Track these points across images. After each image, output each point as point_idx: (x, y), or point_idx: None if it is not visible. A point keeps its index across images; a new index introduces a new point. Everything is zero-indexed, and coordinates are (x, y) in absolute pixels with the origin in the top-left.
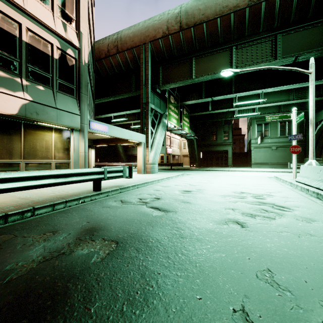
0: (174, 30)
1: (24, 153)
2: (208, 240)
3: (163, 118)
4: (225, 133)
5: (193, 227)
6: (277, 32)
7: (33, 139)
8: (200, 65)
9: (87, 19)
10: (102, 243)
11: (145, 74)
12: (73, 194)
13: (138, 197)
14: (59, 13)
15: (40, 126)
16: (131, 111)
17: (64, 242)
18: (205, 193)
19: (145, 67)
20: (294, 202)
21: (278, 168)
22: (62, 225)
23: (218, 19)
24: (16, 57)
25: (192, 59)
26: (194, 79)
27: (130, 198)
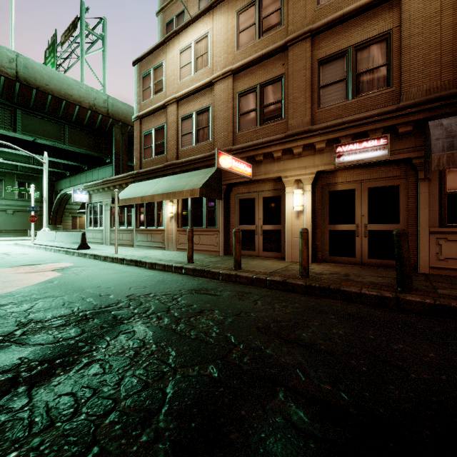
0: None
1: None
2: None
3: None
4: None
5: None
6: (17, 107)
7: None
8: None
9: None
10: None
11: None
12: None
13: None
14: None
15: None
16: None
17: None
18: None
19: None
20: (31, 252)
21: (16, 237)
22: None
23: None
24: None
25: None
26: None
27: None
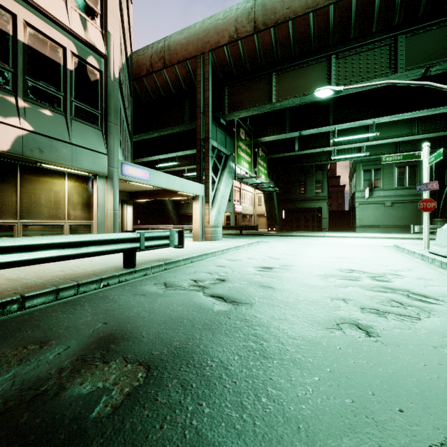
0: (246, 32)
1: (22, 210)
2: (313, 365)
3: (230, 161)
4: (317, 184)
5: (283, 336)
6: (398, 32)
7: (34, 188)
8: (284, 84)
9: (117, 14)
10: (121, 369)
11: (203, 99)
12: (92, 273)
13: (191, 277)
14: (75, 2)
15: (46, 170)
16: (185, 152)
17: (53, 366)
18: (295, 271)
19: (203, 88)
20: (440, 287)
21: (394, 233)
22: (61, 329)
23: (310, 15)
24: (9, 65)
25: (272, 75)
26: (274, 104)
27: (179, 279)
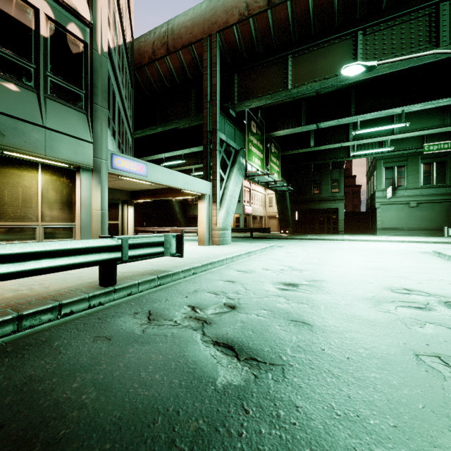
0: (259, 8)
1: None
2: None
3: (240, 156)
4: (334, 183)
5: None
6: None
7: None
8: (301, 67)
9: None
10: None
11: (210, 88)
12: (53, 294)
13: (188, 300)
14: None
15: (12, 160)
16: (191, 149)
17: None
18: (330, 291)
19: (210, 77)
20: None
21: (421, 236)
22: None
23: None
24: None
25: (287, 58)
26: (290, 90)
27: (171, 305)
